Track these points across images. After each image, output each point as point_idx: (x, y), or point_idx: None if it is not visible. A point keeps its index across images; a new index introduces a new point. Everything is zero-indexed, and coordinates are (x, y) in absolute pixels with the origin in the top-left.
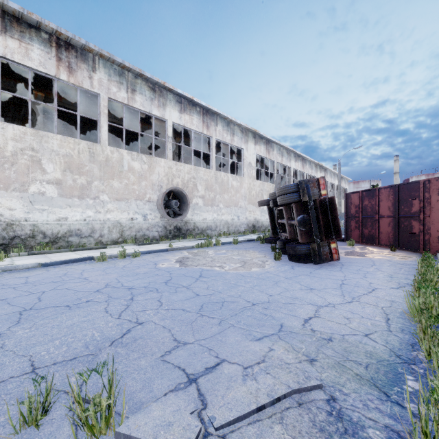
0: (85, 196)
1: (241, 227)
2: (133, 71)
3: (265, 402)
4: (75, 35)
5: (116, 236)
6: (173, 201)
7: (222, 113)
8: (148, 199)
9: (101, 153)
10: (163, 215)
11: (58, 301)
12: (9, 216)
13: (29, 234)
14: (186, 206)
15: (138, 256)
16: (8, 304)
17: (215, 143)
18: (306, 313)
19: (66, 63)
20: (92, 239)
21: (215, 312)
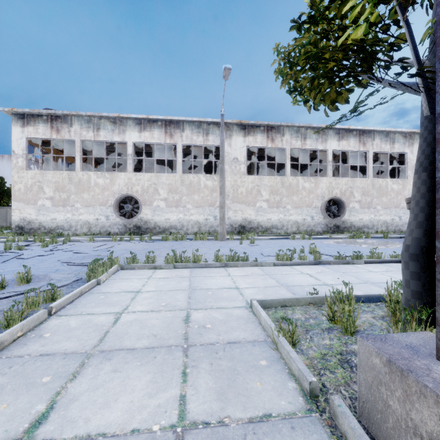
0: (279, 207)
1: (403, 227)
2: (305, 127)
3: (347, 256)
4: (275, 122)
5: (295, 229)
6: (332, 206)
7: (379, 129)
8: (314, 206)
9: (287, 181)
10: (325, 216)
11: (289, 246)
12: (250, 218)
13: (256, 226)
14: (343, 209)
15: (310, 239)
16: (275, 245)
17: (371, 156)
18: (384, 254)
19: (270, 138)
20: (282, 231)
21: (344, 251)
